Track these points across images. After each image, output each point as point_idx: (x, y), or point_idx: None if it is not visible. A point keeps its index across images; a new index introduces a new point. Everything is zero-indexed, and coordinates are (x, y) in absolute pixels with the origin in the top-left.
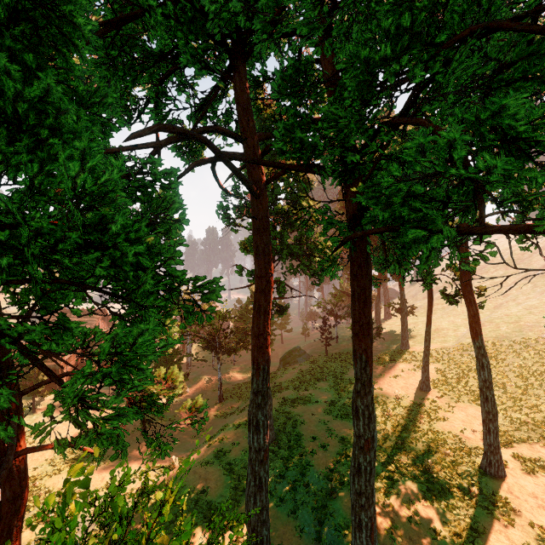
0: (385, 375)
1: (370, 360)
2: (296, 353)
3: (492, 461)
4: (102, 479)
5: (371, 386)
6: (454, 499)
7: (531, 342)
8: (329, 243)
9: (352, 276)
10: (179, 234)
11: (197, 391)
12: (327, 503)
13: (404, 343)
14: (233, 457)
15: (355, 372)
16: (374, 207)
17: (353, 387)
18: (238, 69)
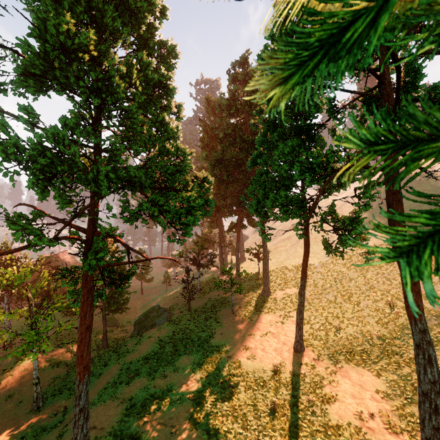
0: (254, 333)
1: None
2: (154, 314)
3: None
4: None
5: None
6: None
7: (374, 283)
8: None
9: None
10: None
11: (7, 389)
12: None
13: (265, 290)
14: None
15: None
16: None
17: None
18: None
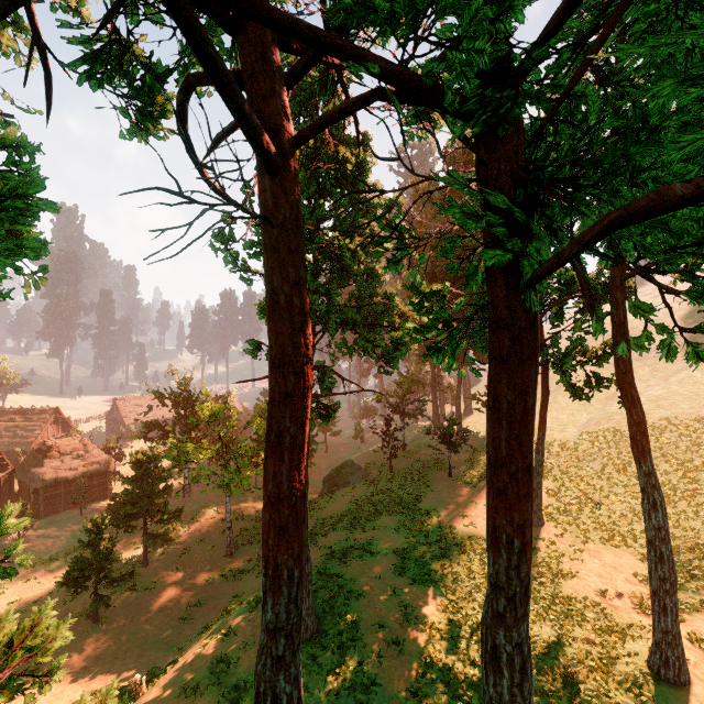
0: (477, 501)
1: (530, 549)
2: (348, 470)
3: (670, 658)
4: None
5: (528, 601)
6: None
7: (670, 448)
8: (440, 286)
9: (494, 362)
10: (32, 242)
11: (197, 533)
12: None
13: None
14: (244, 672)
15: (493, 572)
16: None
17: (486, 599)
18: None
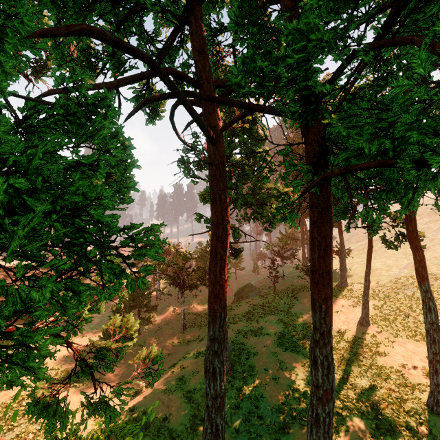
0: None
1: (330, 310)
2: (248, 289)
3: (439, 400)
4: (79, 400)
5: (331, 336)
6: (404, 438)
7: None
8: (287, 189)
9: (311, 223)
10: (132, 180)
11: (165, 320)
12: (280, 438)
13: (342, 281)
14: (193, 385)
15: (313, 321)
16: (358, 136)
17: (311, 335)
18: (194, 11)
